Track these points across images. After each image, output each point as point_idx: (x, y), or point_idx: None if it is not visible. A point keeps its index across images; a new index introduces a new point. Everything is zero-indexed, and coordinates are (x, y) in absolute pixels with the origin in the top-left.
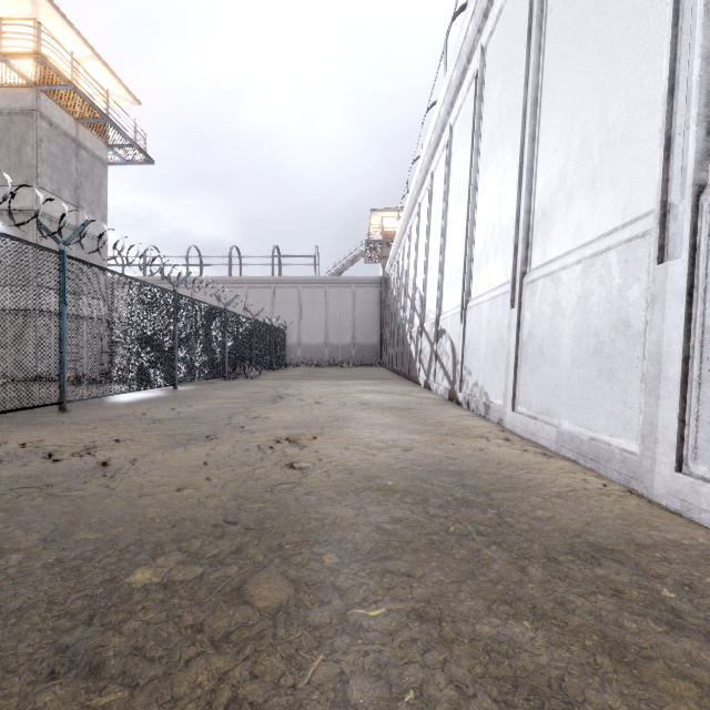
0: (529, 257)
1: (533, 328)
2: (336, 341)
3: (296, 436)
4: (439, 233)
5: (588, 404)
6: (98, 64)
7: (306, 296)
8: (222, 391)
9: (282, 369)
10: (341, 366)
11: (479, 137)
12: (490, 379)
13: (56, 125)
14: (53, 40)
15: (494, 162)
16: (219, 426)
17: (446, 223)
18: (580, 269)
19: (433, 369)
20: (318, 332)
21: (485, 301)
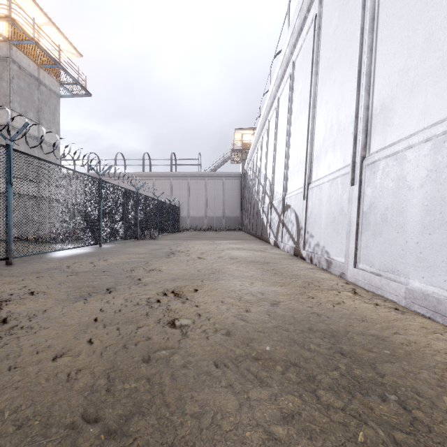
0: (368, 144)
1: (374, 201)
2: (212, 214)
3: (181, 289)
4: (284, 138)
5: (444, 267)
6: (52, 28)
7: (193, 185)
8: (133, 248)
9: (176, 233)
10: (215, 230)
11: (318, 63)
12: (331, 241)
13: (23, 68)
14: (22, 11)
15: (331, 78)
16: (120, 278)
17: (290, 130)
18: (430, 145)
19: (280, 233)
20: (201, 208)
21: (325, 182)
